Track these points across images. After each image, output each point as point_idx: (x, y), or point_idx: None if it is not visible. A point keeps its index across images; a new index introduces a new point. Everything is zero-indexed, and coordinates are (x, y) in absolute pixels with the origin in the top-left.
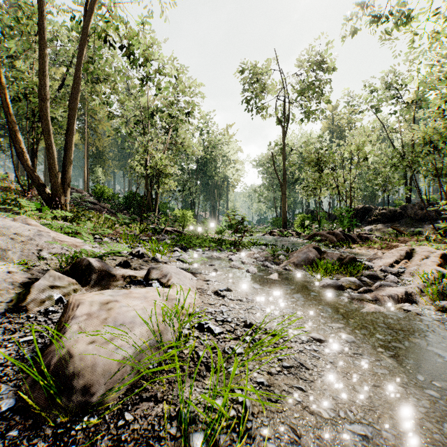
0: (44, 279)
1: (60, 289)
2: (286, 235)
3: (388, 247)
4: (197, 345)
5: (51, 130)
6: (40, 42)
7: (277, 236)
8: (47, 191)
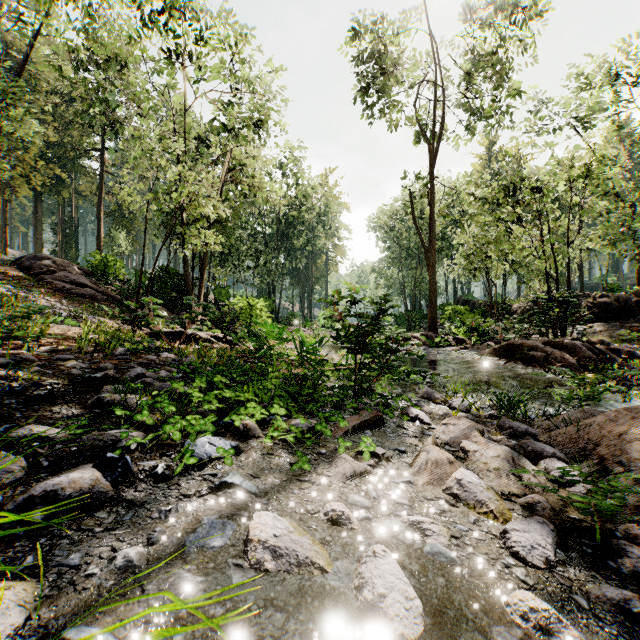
0: None
1: None
2: (438, 344)
3: None
4: None
5: None
6: None
7: (422, 346)
8: None
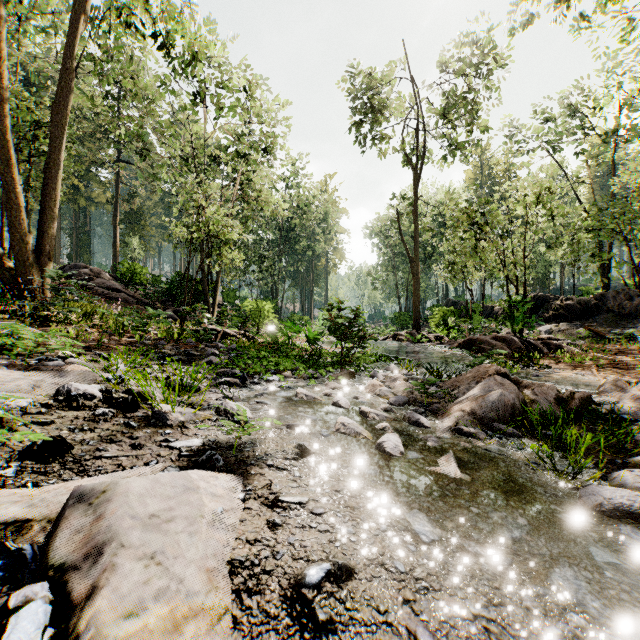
0: None
1: None
2: (419, 341)
3: (608, 365)
4: None
5: (14, 157)
6: None
7: (406, 342)
8: (9, 267)
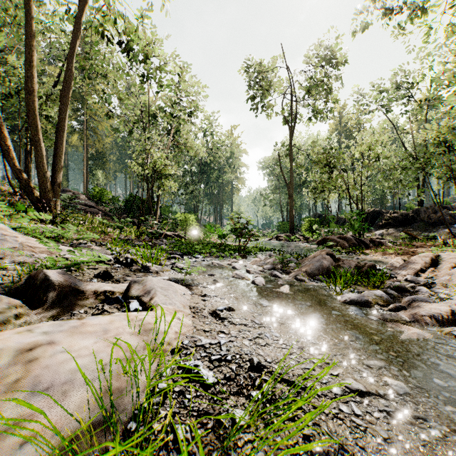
0: None
1: None
2: (293, 240)
3: (405, 253)
4: (177, 410)
5: (39, 125)
6: (26, 29)
7: (284, 241)
8: (35, 192)
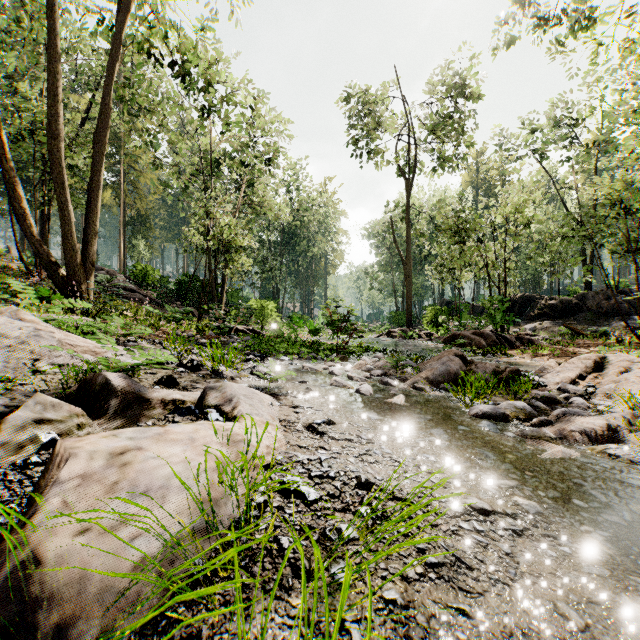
0: (26, 408)
1: (55, 424)
2: (411, 337)
3: (563, 354)
4: (278, 523)
5: (66, 181)
6: (49, 52)
7: (398, 338)
8: (60, 272)
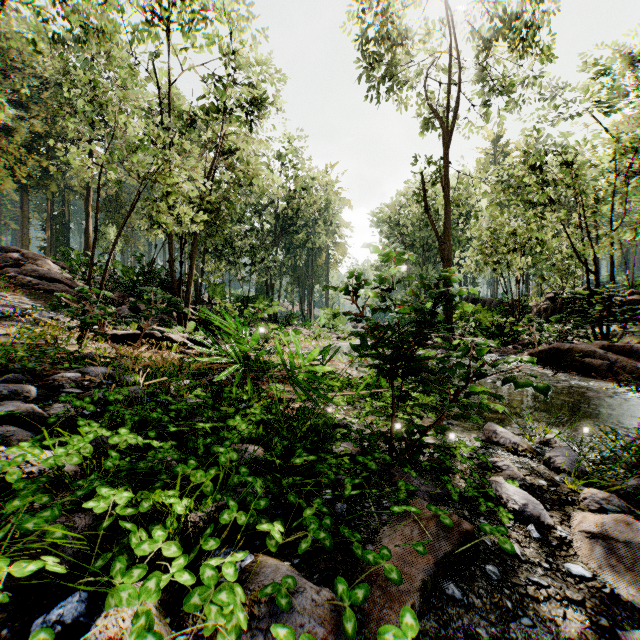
0: None
1: None
2: (457, 347)
3: None
4: None
5: None
6: None
7: (437, 349)
8: None
